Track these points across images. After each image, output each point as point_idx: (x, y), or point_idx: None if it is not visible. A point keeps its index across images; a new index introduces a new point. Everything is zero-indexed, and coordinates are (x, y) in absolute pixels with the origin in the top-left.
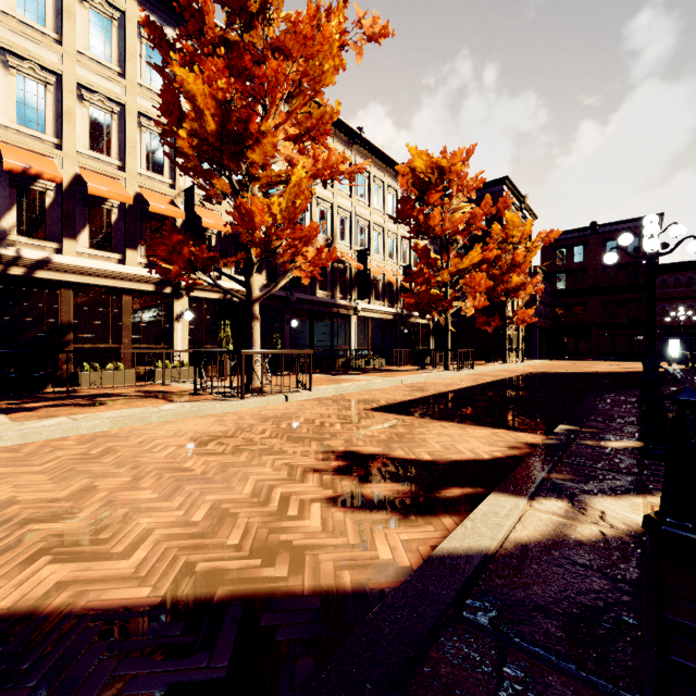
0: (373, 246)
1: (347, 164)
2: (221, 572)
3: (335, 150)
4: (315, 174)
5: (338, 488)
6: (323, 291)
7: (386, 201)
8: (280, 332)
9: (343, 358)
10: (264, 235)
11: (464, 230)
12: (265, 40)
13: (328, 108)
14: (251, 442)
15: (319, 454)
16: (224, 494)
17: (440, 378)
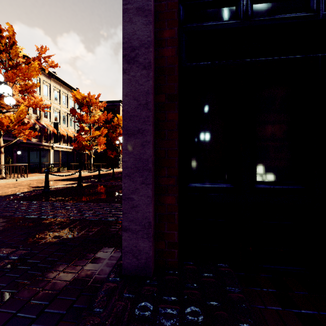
0: (62, 120)
1: (48, 85)
2: (9, 194)
3: (38, 97)
4: (29, 106)
5: (32, 189)
6: (35, 139)
7: (69, 102)
8: (10, 156)
9: (46, 167)
10: (7, 125)
11: (97, 122)
12: (7, 58)
13: (35, 84)
14: (6, 187)
15: (28, 187)
16: (4, 191)
17: (85, 173)
